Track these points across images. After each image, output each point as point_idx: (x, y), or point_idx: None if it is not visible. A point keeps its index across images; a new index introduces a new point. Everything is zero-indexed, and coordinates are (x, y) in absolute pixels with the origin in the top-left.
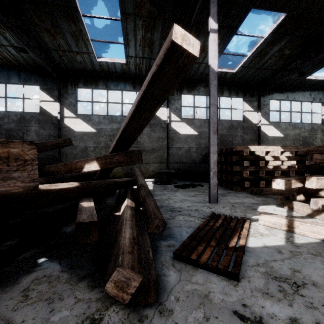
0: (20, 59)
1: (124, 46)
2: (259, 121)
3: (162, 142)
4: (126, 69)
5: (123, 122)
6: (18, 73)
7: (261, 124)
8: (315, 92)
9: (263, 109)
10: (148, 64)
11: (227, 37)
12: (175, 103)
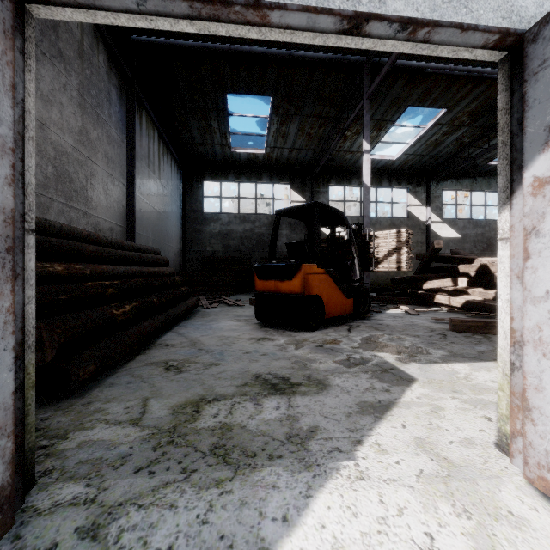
0: (283, 158)
1: (409, 146)
2: None
3: (421, 247)
4: (389, 164)
5: None
6: (269, 171)
7: None
8: None
9: None
10: (418, 159)
11: None
12: (436, 200)
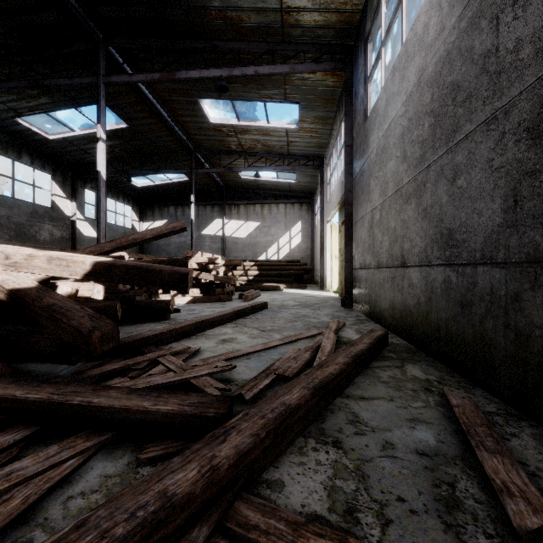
0: None
1: None
2: (74, 213)
3: None
4: None
5: (123, 237)
6: None
7: (76, 219)
8: (127, 194)
9: (78, 198)
10: None
11: (63, 104)
12: None
